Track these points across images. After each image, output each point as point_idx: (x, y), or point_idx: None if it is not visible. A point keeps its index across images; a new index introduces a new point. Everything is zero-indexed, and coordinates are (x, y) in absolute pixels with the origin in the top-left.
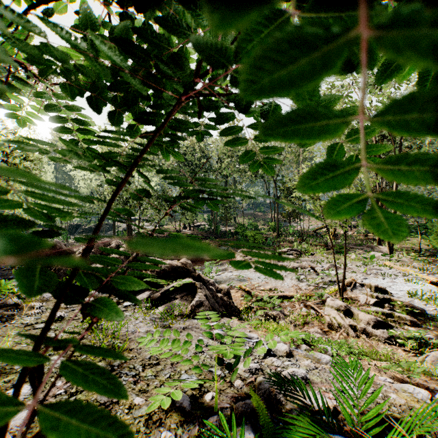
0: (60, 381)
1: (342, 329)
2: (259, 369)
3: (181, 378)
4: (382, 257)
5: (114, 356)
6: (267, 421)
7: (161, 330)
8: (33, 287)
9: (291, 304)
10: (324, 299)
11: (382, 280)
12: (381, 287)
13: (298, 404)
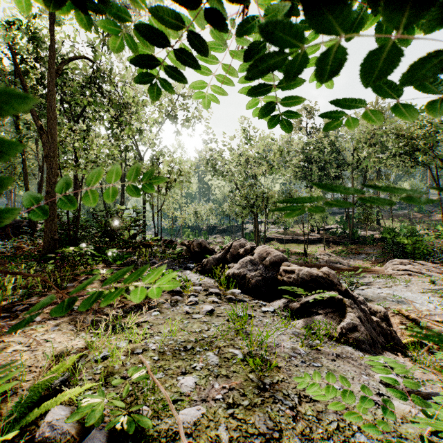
0: (217, 383)
1: None
2: None
3: (356, 437)
4: None
5: None
6: None
7: (308, 351)
8: None
9: None
10: None
11: None
12: None
13: None
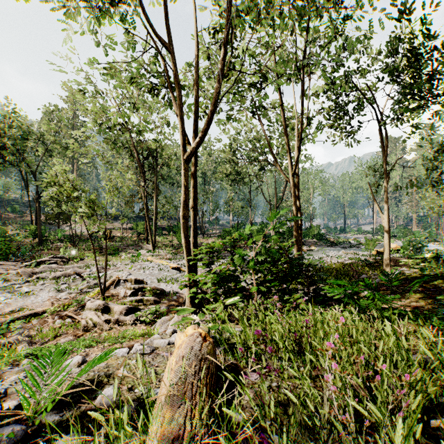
0: None
1: (97, 327)
2: None
3: None
4: (147, 254)
5: None
6: None
7: None
8: None
9: (41, 321)
10: (85, 303)
11: (143, 273)
12: (139, 279)
13: None
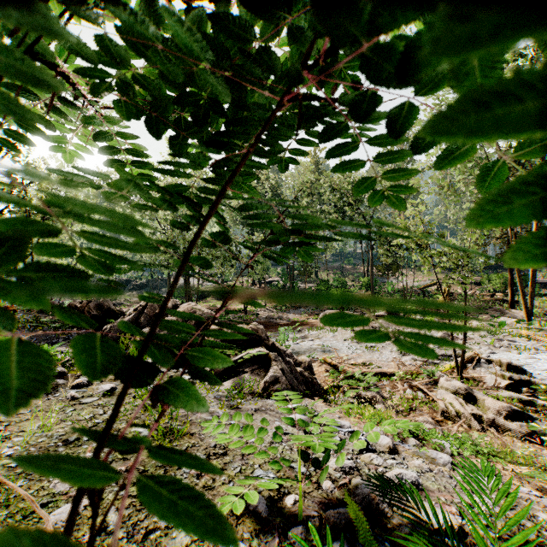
0: None
1: (462, 419)
2: (353, 468)
3: (255, 473)
4: (515, 325)
5: (207, 470)
6: (368, 538)
7: (228, 411)
8: (96, 366)
9: (391, 384)
10: (436, 378)
11: (516, 355)
12: (516, 365)
13: (410, 519)
